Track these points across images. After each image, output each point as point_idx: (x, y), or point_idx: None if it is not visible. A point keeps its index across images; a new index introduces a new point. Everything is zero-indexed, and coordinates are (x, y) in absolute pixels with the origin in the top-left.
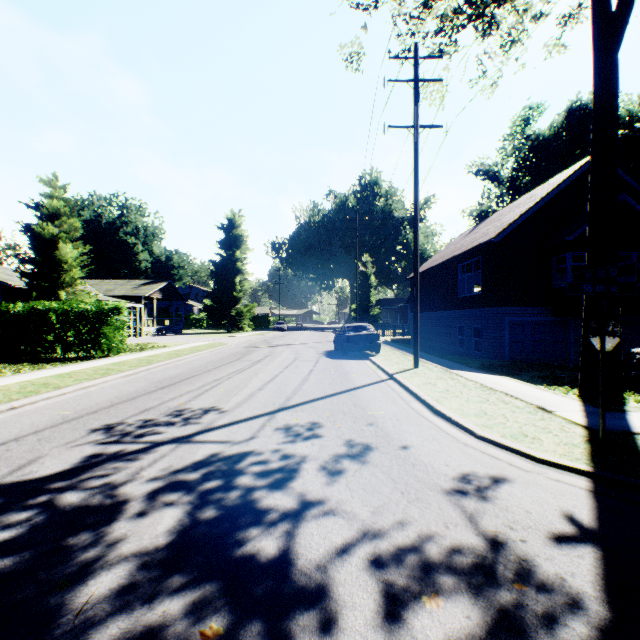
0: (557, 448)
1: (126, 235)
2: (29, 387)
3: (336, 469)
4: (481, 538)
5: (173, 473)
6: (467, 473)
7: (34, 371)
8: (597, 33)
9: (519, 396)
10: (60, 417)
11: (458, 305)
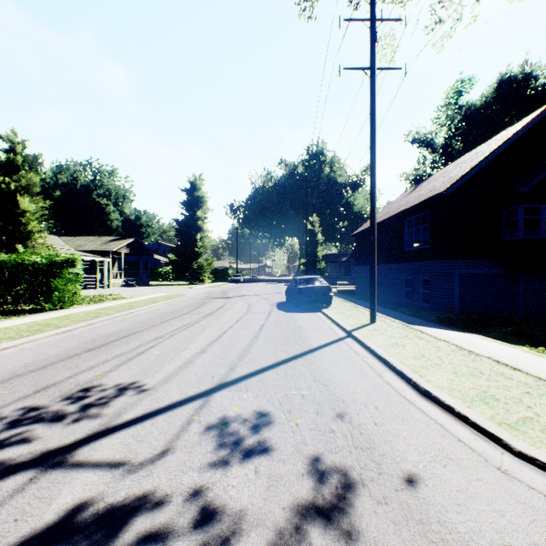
0: None
1: (99, 197)
2: None
3: None
4: None
5: None
6: None
7: None
8: None
9: (515, 365)
10: None
11: (405, 258)
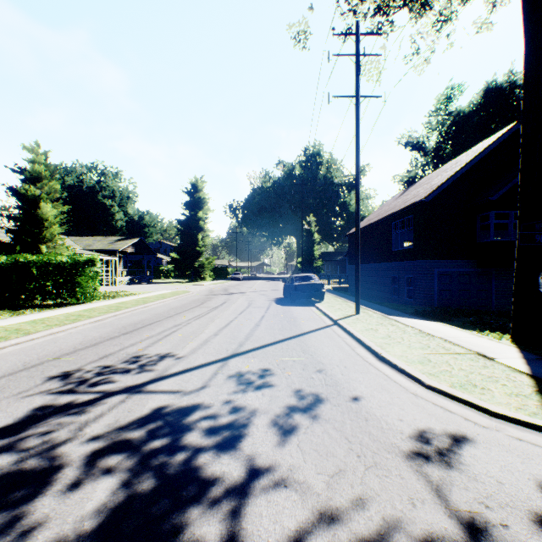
0: (510, 400)
1: (104, 198)
2: (1, 333)
3: (287, 425)
4: (456, 522)
5: (117, 430)
6: (423, 430)
7: (11, 317)
8: (527, 5)
9: (457, 342)
10: (21, 364)
11: (392, 258)
